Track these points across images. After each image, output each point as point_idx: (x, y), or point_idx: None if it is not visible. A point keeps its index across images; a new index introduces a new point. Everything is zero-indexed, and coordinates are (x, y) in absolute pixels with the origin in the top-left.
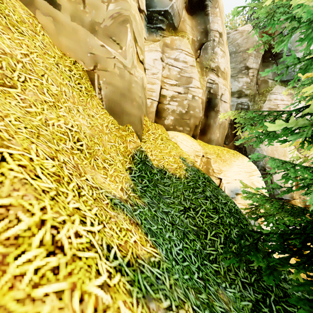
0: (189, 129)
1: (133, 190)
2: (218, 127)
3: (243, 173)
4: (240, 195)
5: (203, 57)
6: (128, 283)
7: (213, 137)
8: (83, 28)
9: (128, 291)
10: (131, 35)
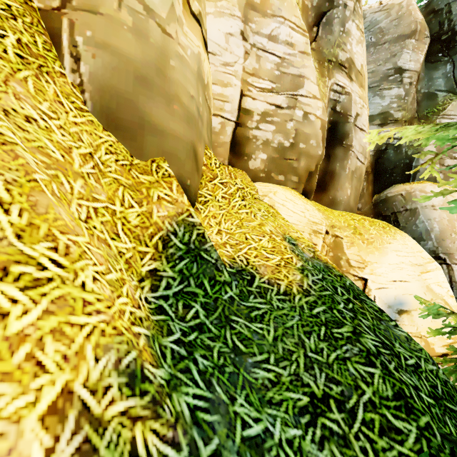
0: (297, 179)
1: (133, 376)
2: (350, 178)
3: (408, 268)
4: (407, 315)
5: (324, 41)
6: None
7: (340, 196)
8: None
9: None
10: None
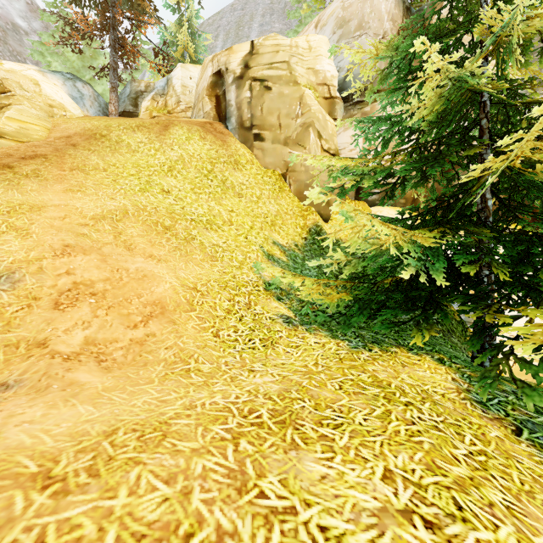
0: (404, 201)
1: (296, 245)
2: None
3: None
4: None
5: None
6: (265, 255)
7: None
8: (279, 146)
9: (263, 255)
10: (313, 135)
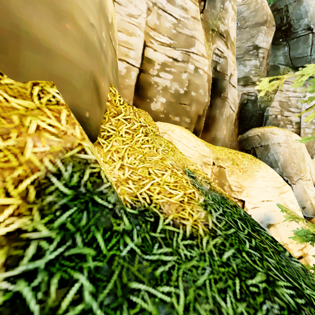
0: (189, 120)
1: None
2: (226, 121)
3: (271, 190)
4: (274, 228)
5: (209, 13)
6: None
7: (219, 135)
8: None
9: None
10: None
